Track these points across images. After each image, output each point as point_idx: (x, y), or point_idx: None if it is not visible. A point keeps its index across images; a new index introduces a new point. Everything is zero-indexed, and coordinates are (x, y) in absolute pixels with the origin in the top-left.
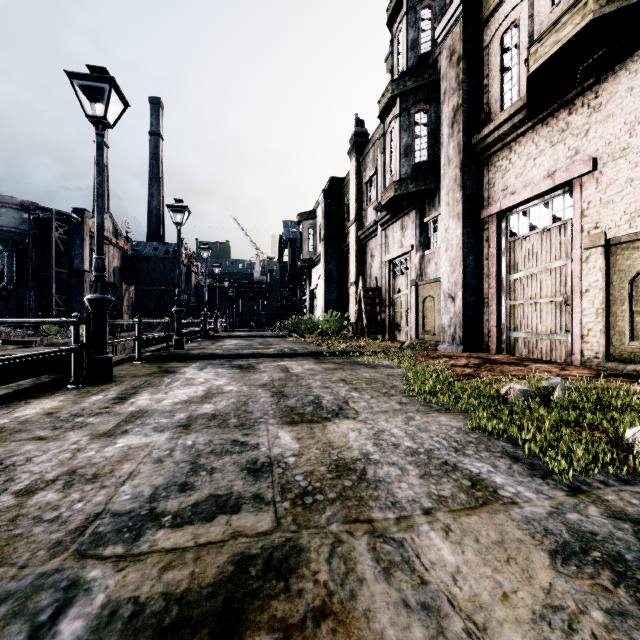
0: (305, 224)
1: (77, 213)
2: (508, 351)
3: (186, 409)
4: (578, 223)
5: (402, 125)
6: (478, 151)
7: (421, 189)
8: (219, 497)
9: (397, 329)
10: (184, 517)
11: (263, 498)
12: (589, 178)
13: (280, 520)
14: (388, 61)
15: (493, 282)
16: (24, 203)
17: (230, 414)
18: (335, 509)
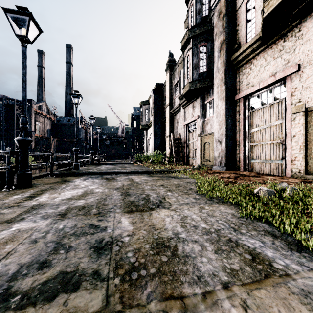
0: (144, 107)
1: (28, 101)
2: (249, 170)
3: (67, 203)
4: (289, 100)
5: (193, 53)
6: (233, 64)
7: (203, 86)
8: (66, 274)
9: (190, 159)
10: (30, 297)
11: (100, 274)
12: (295, 75)
13: (109, 298)
14: (186, 22)
15: (241, 133)
16: None
17: (93, 206)
18: (154, 285)
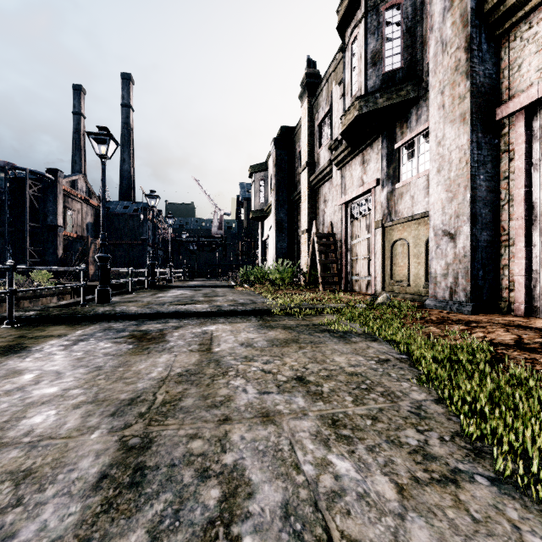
0: (256, 176)
1: (51, 173)
2: None
3: None
4: None
5: (369, 27)
6: (493, 22)
7: (394, 102)
8: None
9: (355, 279)
10: None
11: None
12: None
13: None
14: None
15: (519, 210)
16: (0, 163)
17: None
18: None
